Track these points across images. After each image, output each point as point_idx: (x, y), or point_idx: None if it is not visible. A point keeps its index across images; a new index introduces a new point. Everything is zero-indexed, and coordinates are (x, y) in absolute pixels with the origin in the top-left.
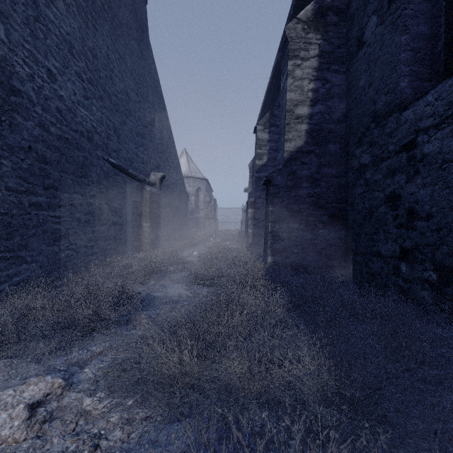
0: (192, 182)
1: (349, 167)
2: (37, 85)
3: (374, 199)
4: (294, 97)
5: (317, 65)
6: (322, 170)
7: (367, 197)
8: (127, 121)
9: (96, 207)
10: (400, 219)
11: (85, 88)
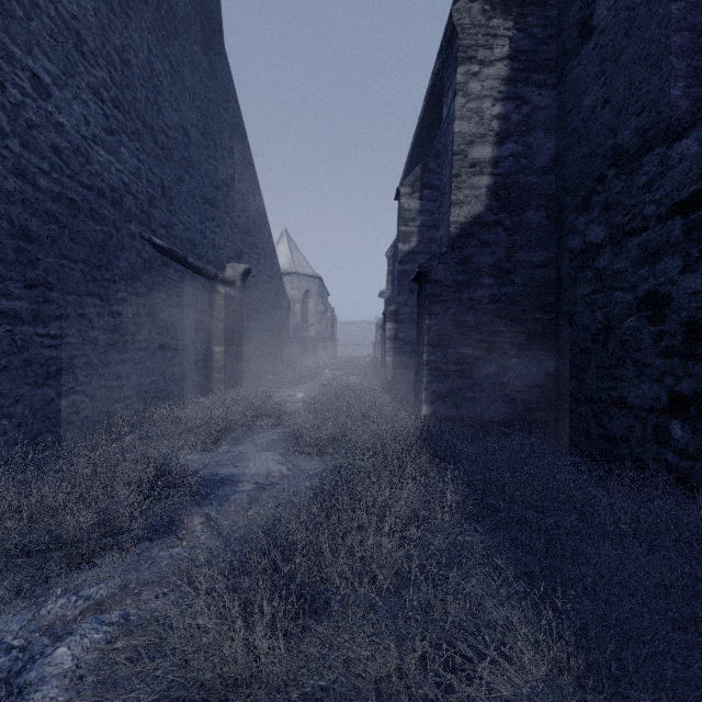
0: (296, 281)
1: (563, 249)
2: (12, 100)
3: (613, 304)
4: (468, 129)
5: (507, 73)
6: (516, 255)
7: (599, 301)
8: (186, 177)
9: (129, 320)
10: (669, 341)
11: (108, 116)
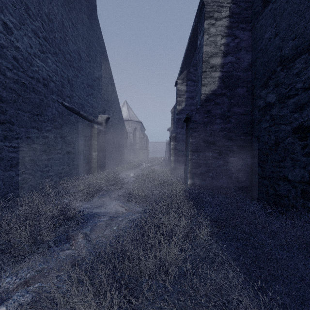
0: (130, 124)
1: (255, 106)
2: None
3: (280, 131)
4: (209, 50)
5: (228, 24)
6: (232, 109)
7: (272, 130)
8: (79, 75)
9: (51, 140)
10: (309, 148)
11: (41, 44)
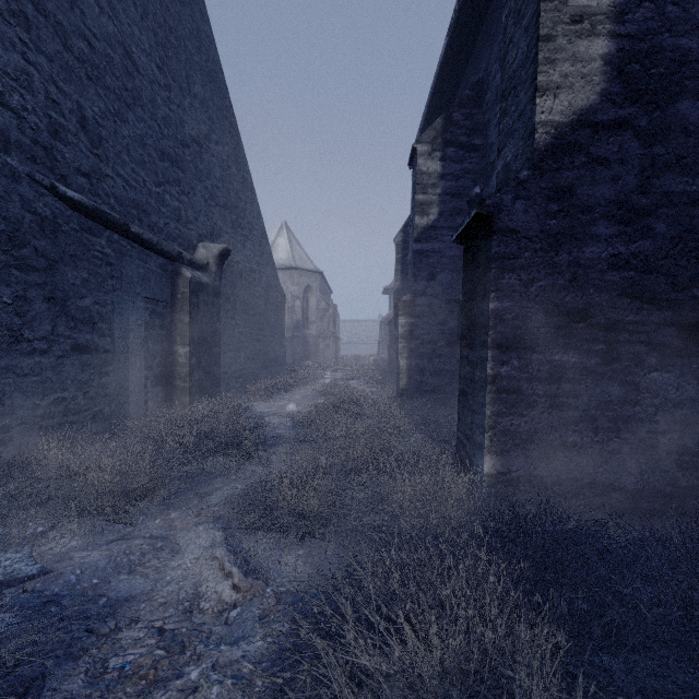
0: (296, 276)
1: None
2: None
3: None
4: None
5: None
6: (658, 181)
7: None
8: (129, 116)
9: (3, 307)
10: None
11: None
